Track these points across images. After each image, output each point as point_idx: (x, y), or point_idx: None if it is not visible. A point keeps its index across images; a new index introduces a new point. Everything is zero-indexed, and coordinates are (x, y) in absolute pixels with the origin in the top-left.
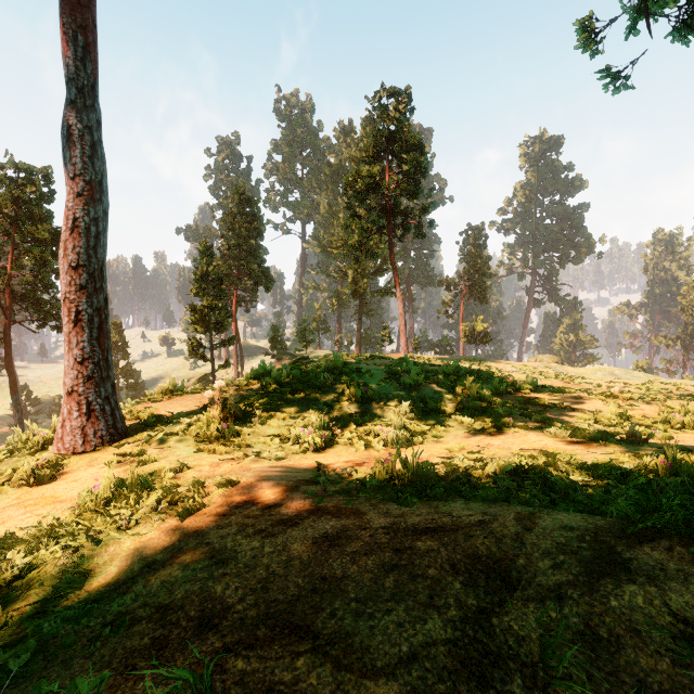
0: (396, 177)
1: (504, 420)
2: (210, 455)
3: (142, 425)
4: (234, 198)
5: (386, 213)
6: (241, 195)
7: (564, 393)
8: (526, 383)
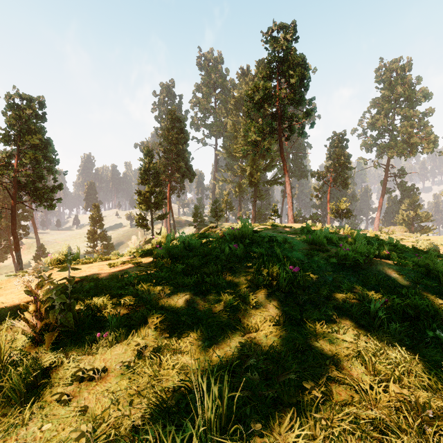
0: (284, 90)
1: None
2: None
3: None
4: (168, 118)
5: (276, 119)
6: (172, 116)
7: None
8: None
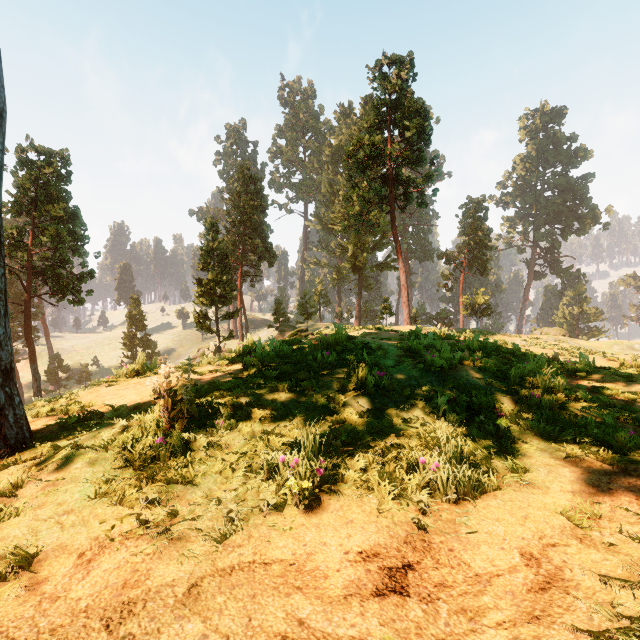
0: (398, 145)
1: (622, 435)
2: (111, 510)
3: (58, 428)
4: (239, 178)
5: (387, 183)
6: (245, 174)
7: (635, 376)
8: (579, 363)
